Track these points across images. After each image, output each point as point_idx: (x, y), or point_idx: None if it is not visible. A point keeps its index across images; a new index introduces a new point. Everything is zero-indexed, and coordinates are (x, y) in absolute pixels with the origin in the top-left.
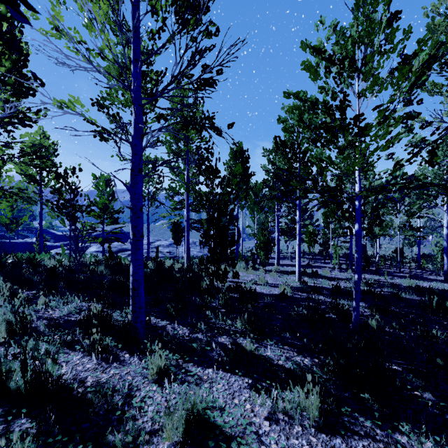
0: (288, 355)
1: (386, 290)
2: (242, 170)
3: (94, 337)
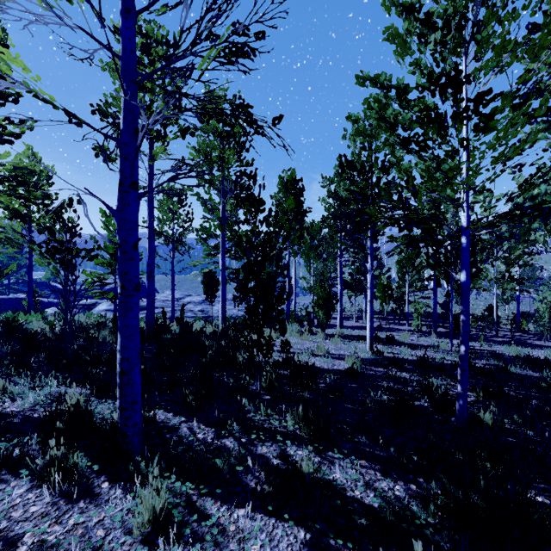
0: (367, 479)
1: (488, 362)
2: (295, 205)
3: (51, 454)
